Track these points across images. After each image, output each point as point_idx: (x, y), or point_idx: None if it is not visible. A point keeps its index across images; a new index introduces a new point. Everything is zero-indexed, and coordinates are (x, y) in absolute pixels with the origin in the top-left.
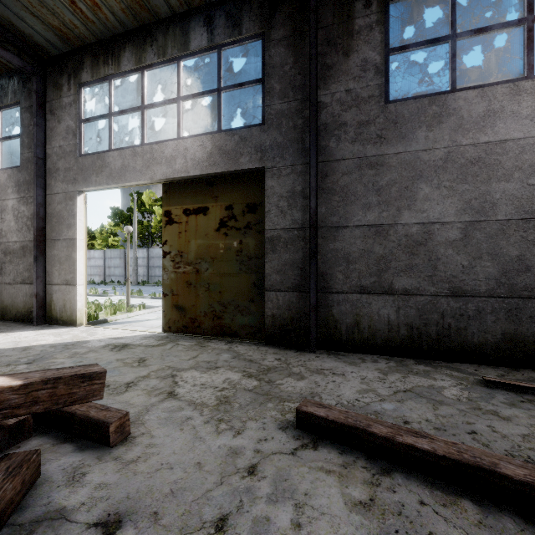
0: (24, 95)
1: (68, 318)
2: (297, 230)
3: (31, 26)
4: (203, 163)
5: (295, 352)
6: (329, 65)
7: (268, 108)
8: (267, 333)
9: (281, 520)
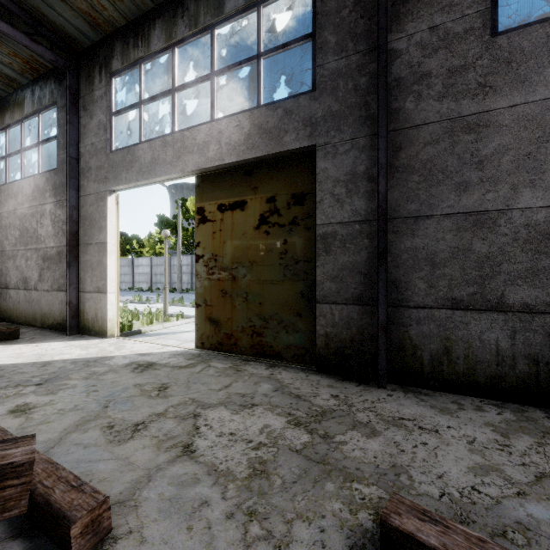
0: (60, 94)
1: (100, 328)
2: (358, 223)
3: (61, 14)
4: (240, 147)
5: (357, 385)
6: None
7: (320, 68)
8: (318, 358)
9: None
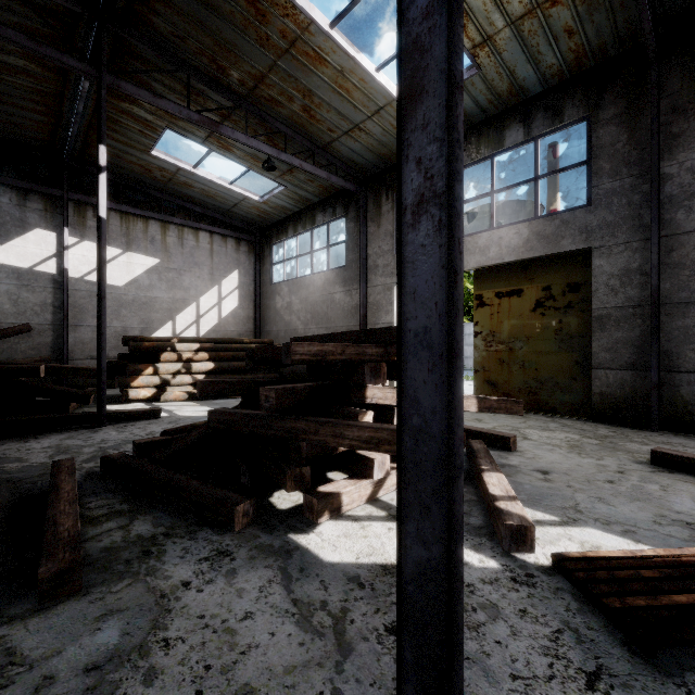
0: (349, 209)
1: None
2: (632, 308)
3: (365, 159)
4: (519, 249)
5: (631, 429)
6: (676, 134)
7: (595, 189)
8: (593, 411)
9: (651, 487)
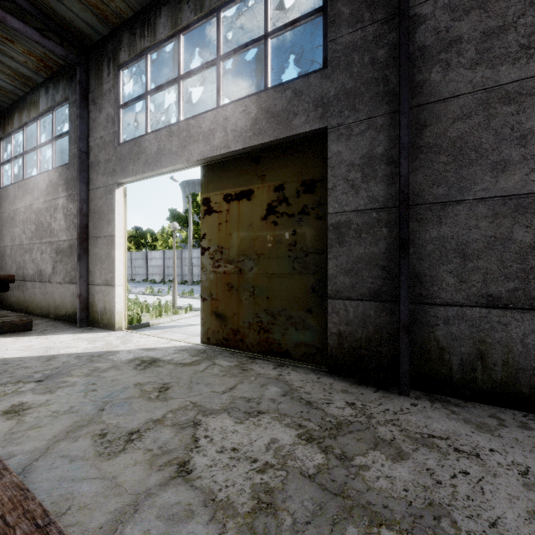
0: (71, 90)
1: (108, 321)
2: (376, 211)
3: (70, 8)
4: (246, 133)
5: (375, 391)
6: None
7: (333, 43)
8: (330, 358)
9: None
